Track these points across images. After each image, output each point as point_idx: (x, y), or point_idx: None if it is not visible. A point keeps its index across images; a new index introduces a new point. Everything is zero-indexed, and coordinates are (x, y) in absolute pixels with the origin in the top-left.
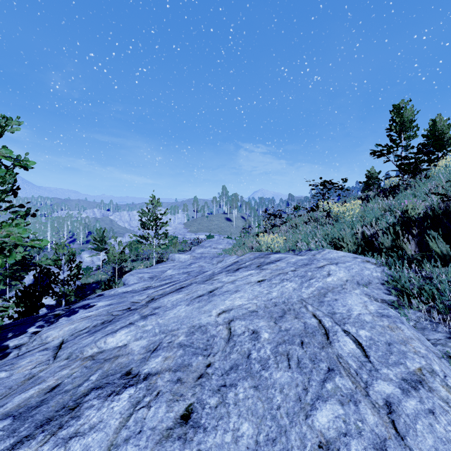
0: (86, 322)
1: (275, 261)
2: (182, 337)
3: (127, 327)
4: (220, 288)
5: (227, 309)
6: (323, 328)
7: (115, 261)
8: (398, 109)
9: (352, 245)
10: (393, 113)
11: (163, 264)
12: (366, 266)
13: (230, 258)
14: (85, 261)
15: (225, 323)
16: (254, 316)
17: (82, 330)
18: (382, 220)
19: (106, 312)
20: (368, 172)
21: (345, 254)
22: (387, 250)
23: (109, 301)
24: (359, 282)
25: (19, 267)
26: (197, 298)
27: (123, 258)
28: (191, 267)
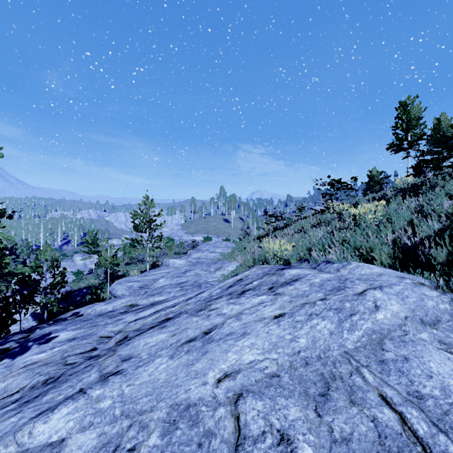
0: (24, 377)
1: (292, 280)
2: (154, 438)
3: (73, 399)
4: (220, 327)
5: (232, 371)
6: (415, 438)
7: (107, 266)
8: (404, 106)
9: (386, 257)
10: (399, 110)
11: (156, 270)
12: (426, 293)
13: (230, 265)
14: (77, 264)
15: (229, 402)
16: (275, 389)
17: (13, 394)
18: (425, 225)
19: (59, 356)
20: (370, 172)
21: (382, 270)
22: (441, 267)
23: (74, 333)
24: (423, 320)
25: (4, 272)
26: (186, 344)
27: (115, 263)
28: (186, 275)
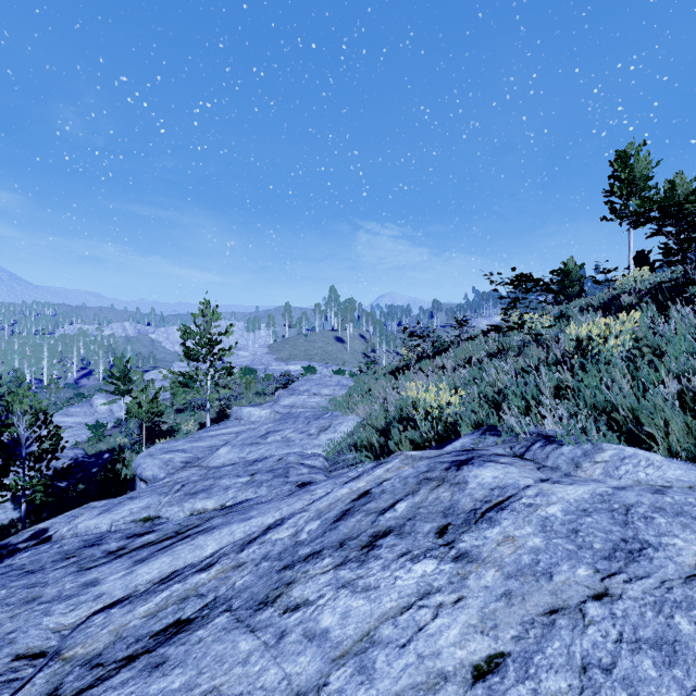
0: None
1: (489, 505)
2: None
3: None
4: None
5: None
6: None
7: (142, 416)
8: (624, 158)
9: (681, 437)
10: (616, 165)
11: (219, 428)
12: None
13: (344, 423)
14: (98, 410)
15: None
16: None
17: None
18: None
19: None
20: (564, 265)
21: (692, 474)
22: None
23: None
24: None
25: None
26: None
27: (156, 411)
28: (266, 442)
